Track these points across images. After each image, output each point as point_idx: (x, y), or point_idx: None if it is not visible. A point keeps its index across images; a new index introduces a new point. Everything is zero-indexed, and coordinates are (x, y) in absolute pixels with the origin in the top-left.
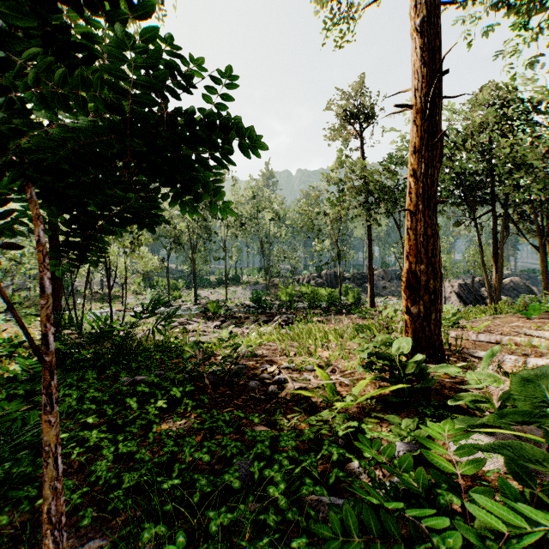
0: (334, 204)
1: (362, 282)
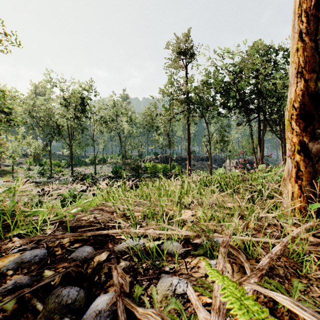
0: (167, 109)
1: (181, 162)
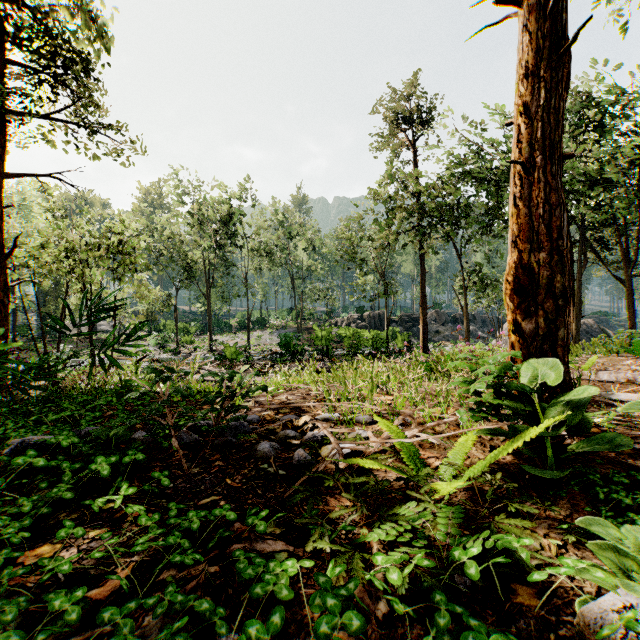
0: (380, 227)
1: (411, 326)
